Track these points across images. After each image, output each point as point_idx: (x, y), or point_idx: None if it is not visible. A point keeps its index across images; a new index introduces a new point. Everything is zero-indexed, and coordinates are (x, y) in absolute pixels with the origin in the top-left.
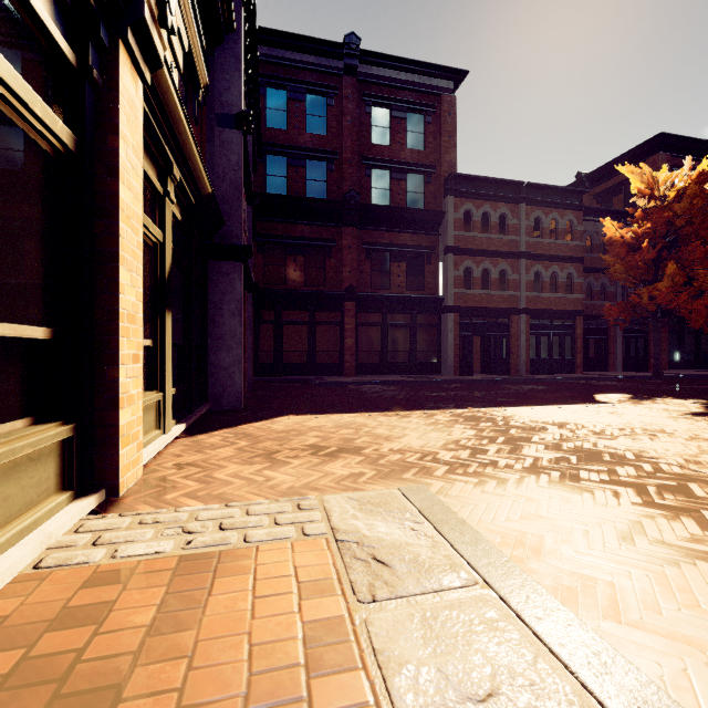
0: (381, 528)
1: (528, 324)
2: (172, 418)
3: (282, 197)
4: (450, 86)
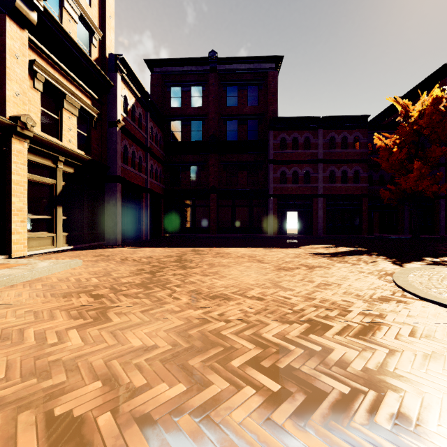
0: (44, 263)
1: (325, 204)
2: (67, 244)
3: (177, 142)
4: (273, 66)
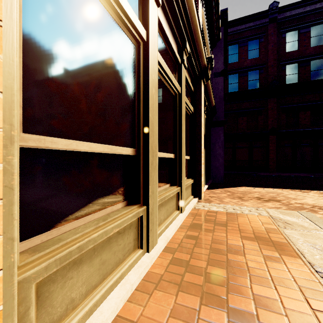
0: (288, 218)
1: None
2: None
3: (236, 92)
4: None
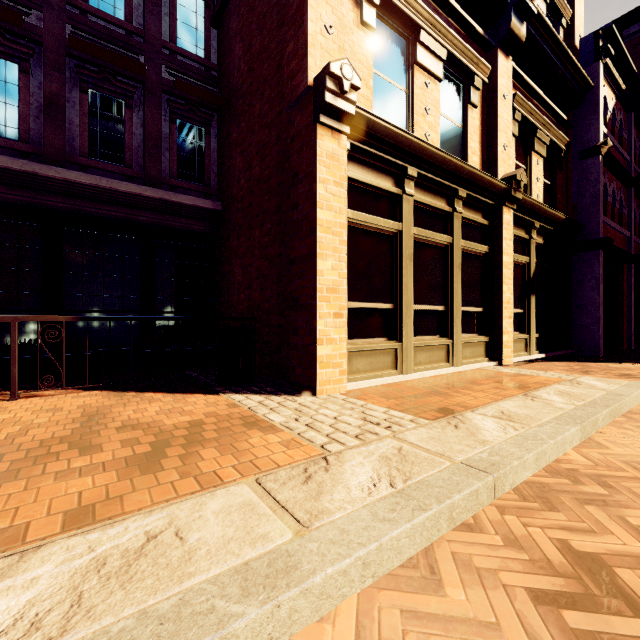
0: (594, 382)
1: None
2: (536, 350)
3: None
4: None
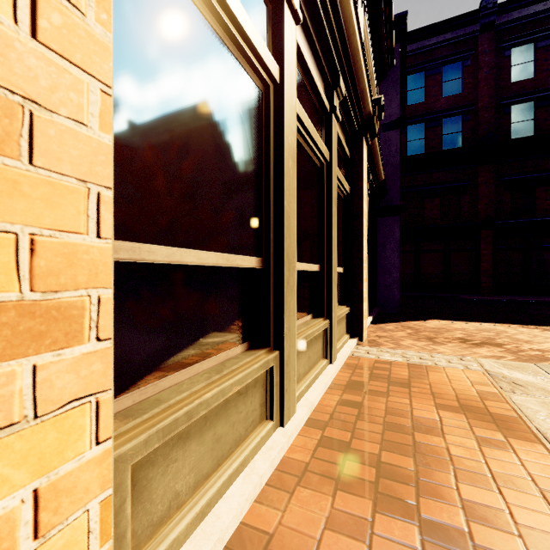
0: (518, 375)
1: None
2: None
3: (421, 155)
4: None
